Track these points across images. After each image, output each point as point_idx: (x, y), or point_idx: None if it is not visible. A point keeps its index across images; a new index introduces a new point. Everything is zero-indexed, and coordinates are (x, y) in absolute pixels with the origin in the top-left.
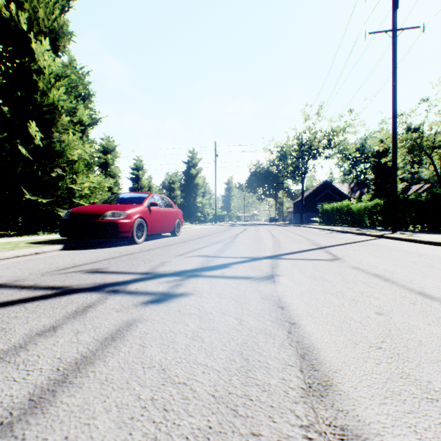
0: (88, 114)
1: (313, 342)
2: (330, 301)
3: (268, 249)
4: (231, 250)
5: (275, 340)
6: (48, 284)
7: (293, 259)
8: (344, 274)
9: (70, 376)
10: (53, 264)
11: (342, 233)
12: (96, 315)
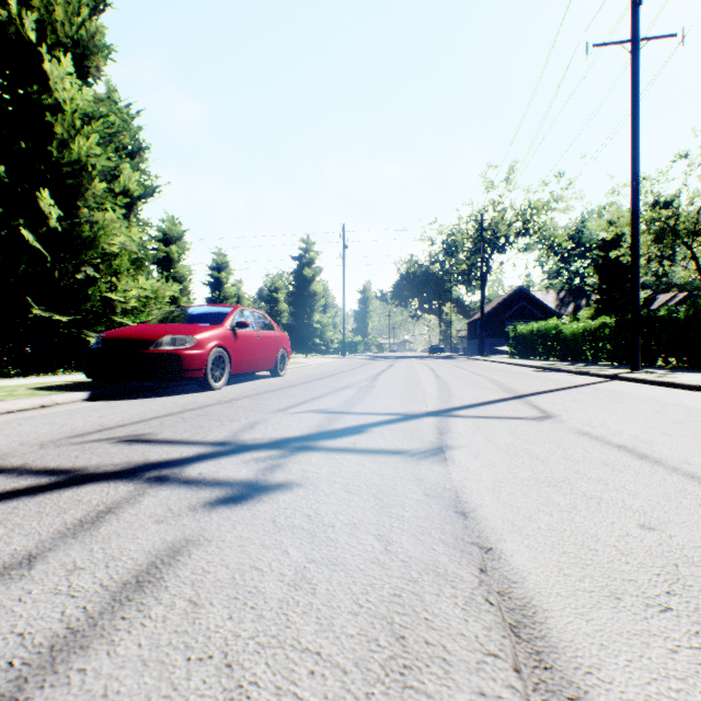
0: (138, 179)
1: (531, 595)
2: (550, 500)
3: (430, 398)
4: (368, 401)
5: (456, 590)
6: (46, 465)
7: (475, 417)
8: (565, 445)
9: (30, 684)
10: (66, 425)
11: (550, 372)
12: (116, 531)
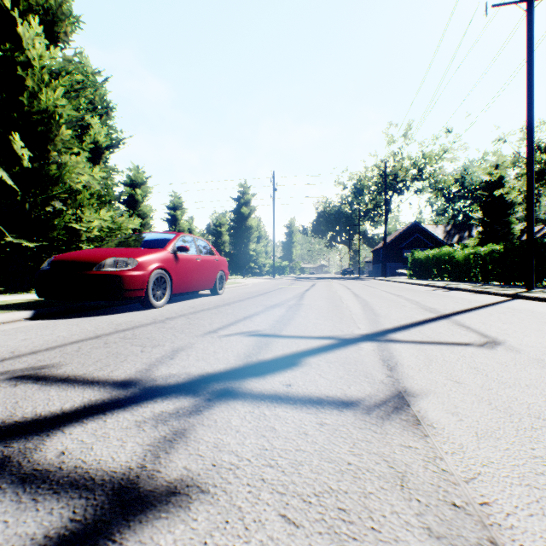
0: (106, 132)
1: None
2: None
3: (358, 318)
4: (298, 321)
5: None
6: None
7: (415, 342)
8: None
9: None
10: None
11: (452, 291)
12: None
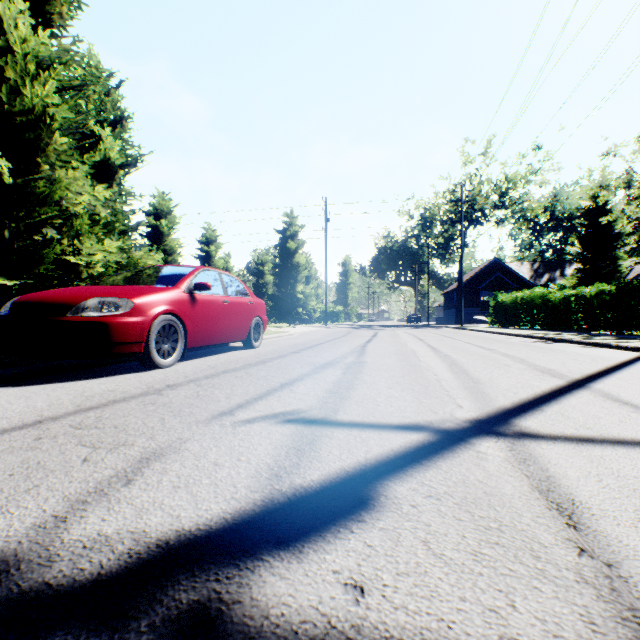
0: (120, 147)
1: None
2: None
3: (451, 387)
4: (362, 391)
5: None
6: None
7: (573, 440)
8: None
9: None
10: None
11: (556, 343)
12: None
